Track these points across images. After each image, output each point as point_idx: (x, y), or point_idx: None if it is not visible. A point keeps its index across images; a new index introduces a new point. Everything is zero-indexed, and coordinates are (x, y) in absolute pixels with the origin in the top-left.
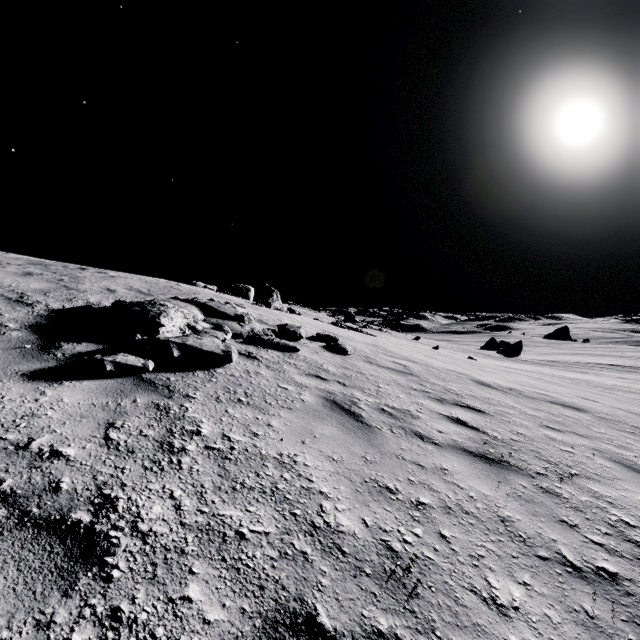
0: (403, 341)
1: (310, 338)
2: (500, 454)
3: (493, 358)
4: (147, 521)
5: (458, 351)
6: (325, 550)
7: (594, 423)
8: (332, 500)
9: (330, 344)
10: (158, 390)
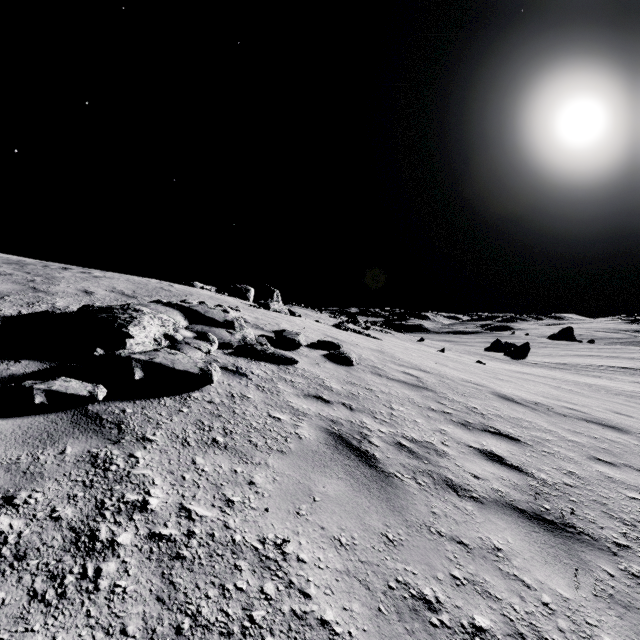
0: (408, 343)
1: (310, 345)
2: (559, 512)
3: (501, 361)
4: None
5: (464, 353)
6: None
7: None
8: None
9: (333, 353)
10: (103, 430)
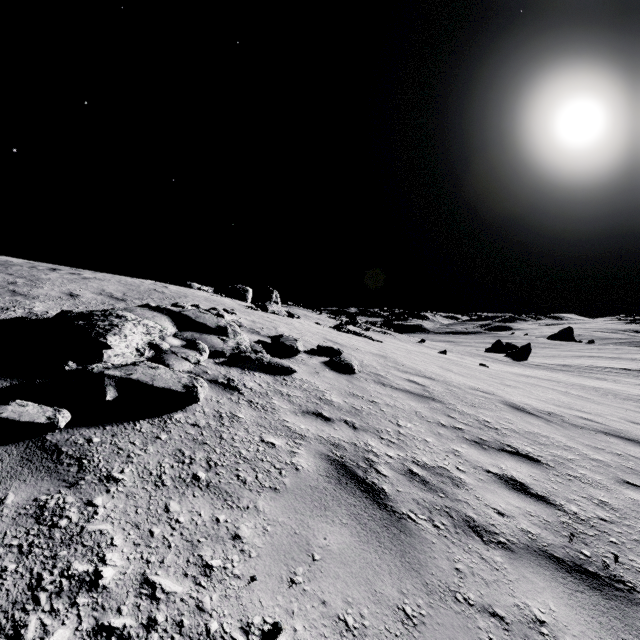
0: (408, 345)
1: (309, 351)
2: (602, 559)
3: (503, 363)
4: None
5: (465, 355)
6: None
7: None
8: None
9: (333, 360)
10: (59, 468)
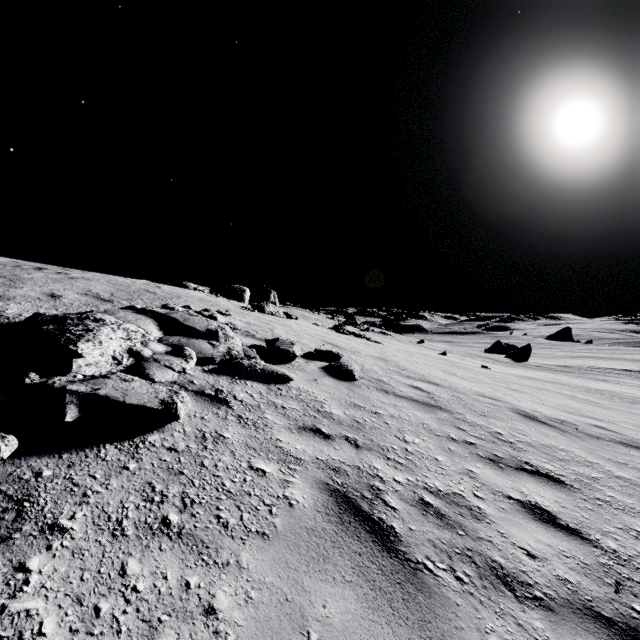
0: (408, 346)
1: (307, 355)
2: None
3: (503, 364)
4: None
5: (465, 356)
6: None
7: None
8: None
9: (332, 365)
10: None
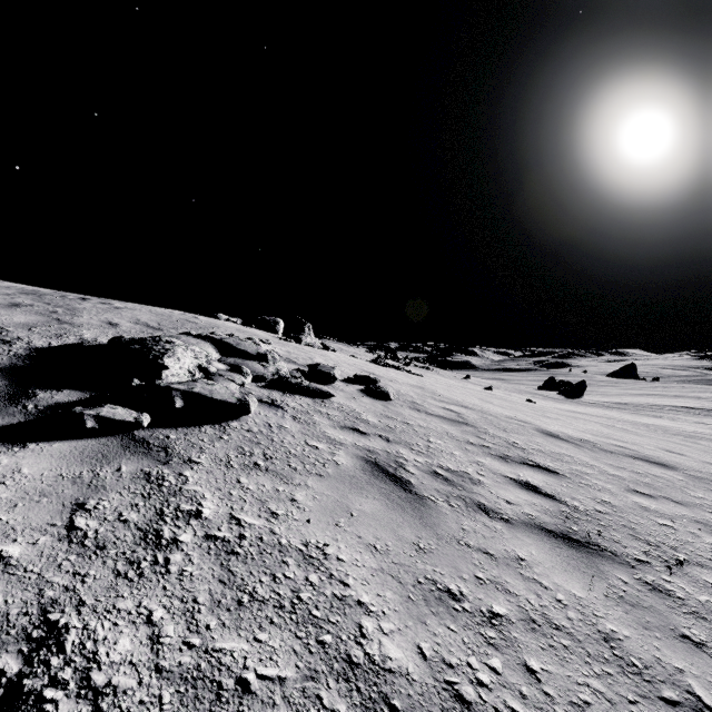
0: (452, 381)
1: (346, 380)
2: (586, 533)
3: (553, 400)
4: (106, 667)
5: (514, 392)
6: (366, 706)
7: (688, 484)
8: (375, 616)
9: (370, 387)
10: (152, 453)
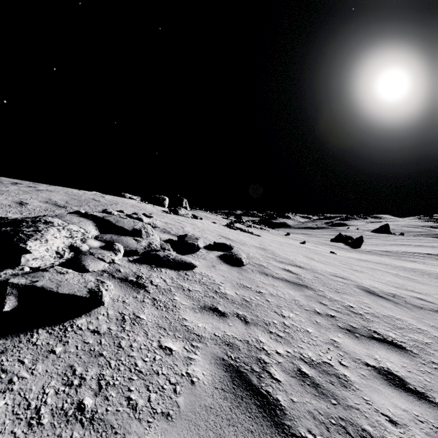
0: (278, 237)
1: (208, 247)
2: None
3: (344, 250)
4: None
5: (318, 244)
6: None
7: None
8: None
9: (226, 254)
10: None
